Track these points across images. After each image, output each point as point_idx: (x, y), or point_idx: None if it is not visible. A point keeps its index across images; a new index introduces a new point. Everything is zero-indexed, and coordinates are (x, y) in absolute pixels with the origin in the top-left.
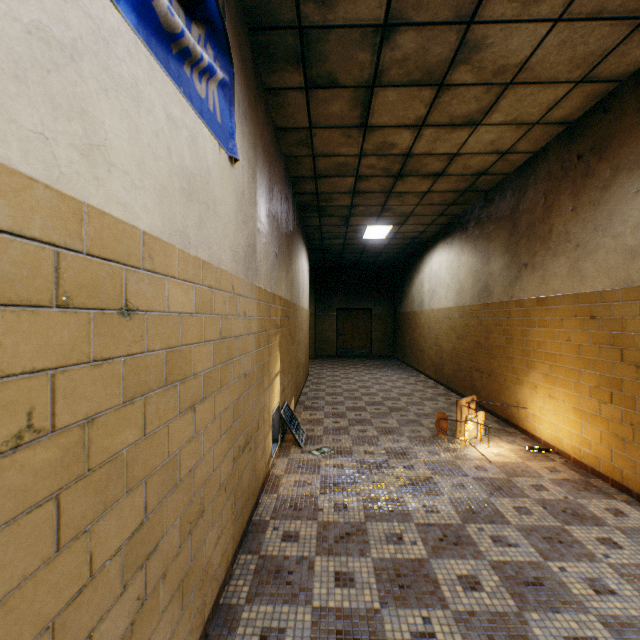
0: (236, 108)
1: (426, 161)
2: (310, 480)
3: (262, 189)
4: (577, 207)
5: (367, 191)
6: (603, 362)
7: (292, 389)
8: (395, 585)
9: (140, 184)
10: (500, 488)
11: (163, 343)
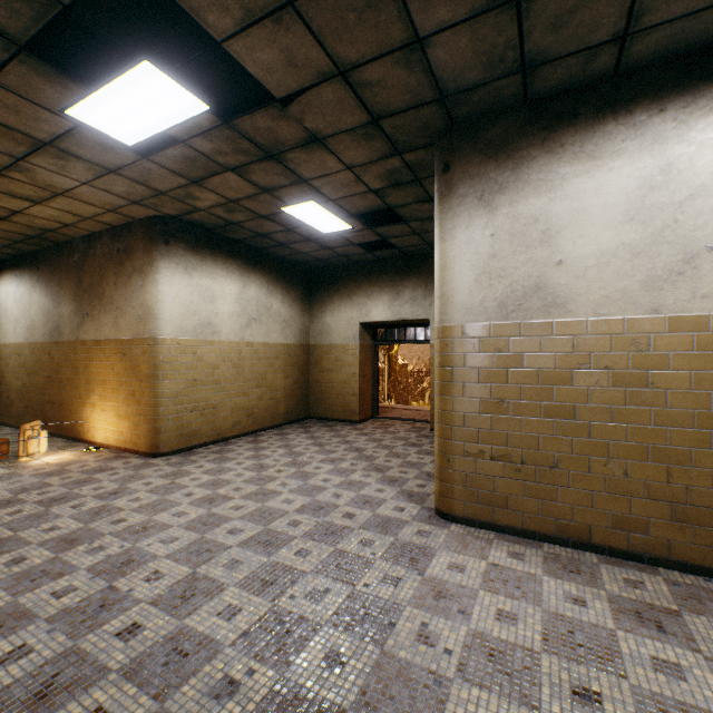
0: None
1: None
2: None
3: None
4: (118, 283)
5: None
6: (130, 381)
7: None
8: None
9: None
10: (54, 474)
11: None
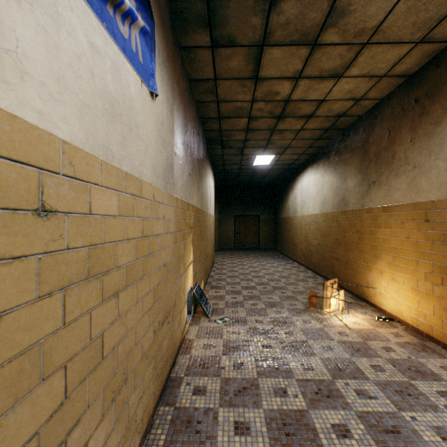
0: (156, 55)
1: (301, 106)
2: (215, 343)
3: (178, 123)
4: (414, 138)
5: (257, 129)
6: (435, 254)
7: (202, 273)
8: (282, 433)
9: (59, 97)
10: (359, 350)
11: (85, 241)
